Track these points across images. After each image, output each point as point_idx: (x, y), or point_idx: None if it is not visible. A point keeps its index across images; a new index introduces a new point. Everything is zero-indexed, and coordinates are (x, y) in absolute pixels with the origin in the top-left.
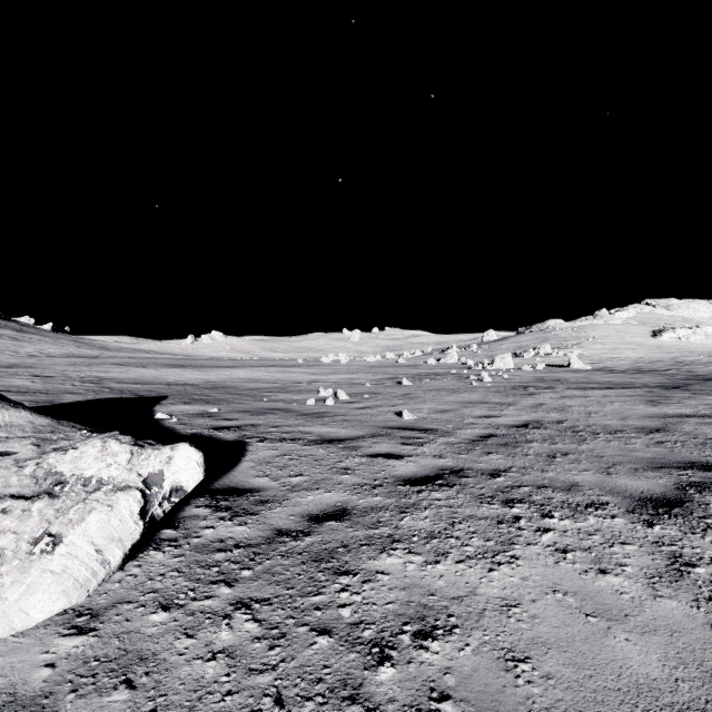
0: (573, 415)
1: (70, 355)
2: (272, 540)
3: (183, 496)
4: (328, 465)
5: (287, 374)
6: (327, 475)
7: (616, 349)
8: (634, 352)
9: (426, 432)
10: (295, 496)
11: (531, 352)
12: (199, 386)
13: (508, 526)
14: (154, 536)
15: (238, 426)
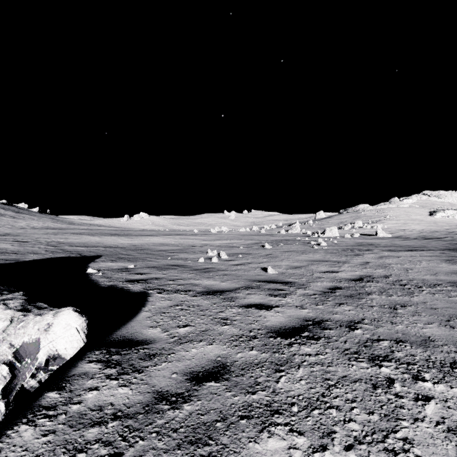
0: (394, 271)
1: (47, 227)
2: (150, 407)
3: (61, 363)
4: (211, 315)
5: (187, 240)
6: (210, 326)
7: (406, 224)
8: (418, 225)
9: (287, 284)
10: (180, 349)
11: (349, 225)
12: (126, 248)
13: (385, 392)
14: (34, 402)
15: (145, 279)
